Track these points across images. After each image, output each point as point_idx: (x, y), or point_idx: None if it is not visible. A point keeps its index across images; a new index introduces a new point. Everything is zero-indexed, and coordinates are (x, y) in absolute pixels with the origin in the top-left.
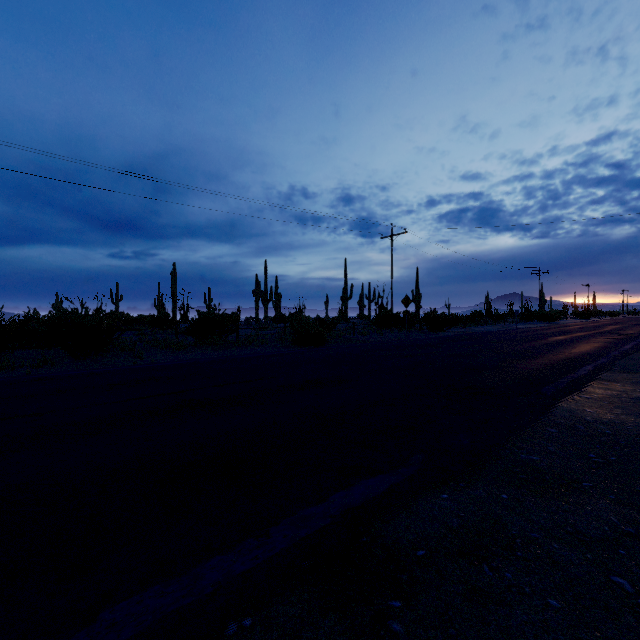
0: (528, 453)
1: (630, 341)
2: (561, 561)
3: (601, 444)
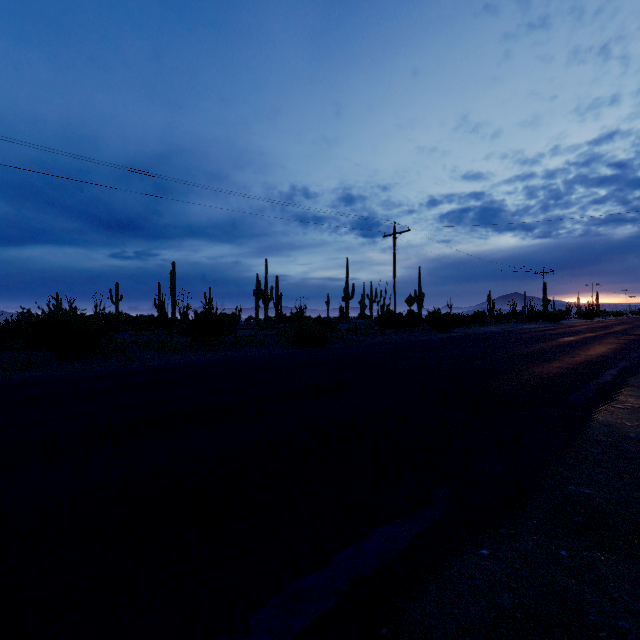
0: (576, 484)
1: None
2: None
3: None
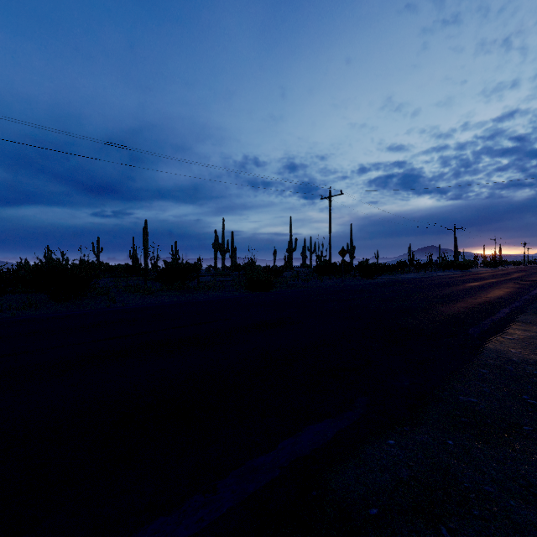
0: (465, 395)
1: (536, 287)
2: (521, 522)
3: (532, 385)
